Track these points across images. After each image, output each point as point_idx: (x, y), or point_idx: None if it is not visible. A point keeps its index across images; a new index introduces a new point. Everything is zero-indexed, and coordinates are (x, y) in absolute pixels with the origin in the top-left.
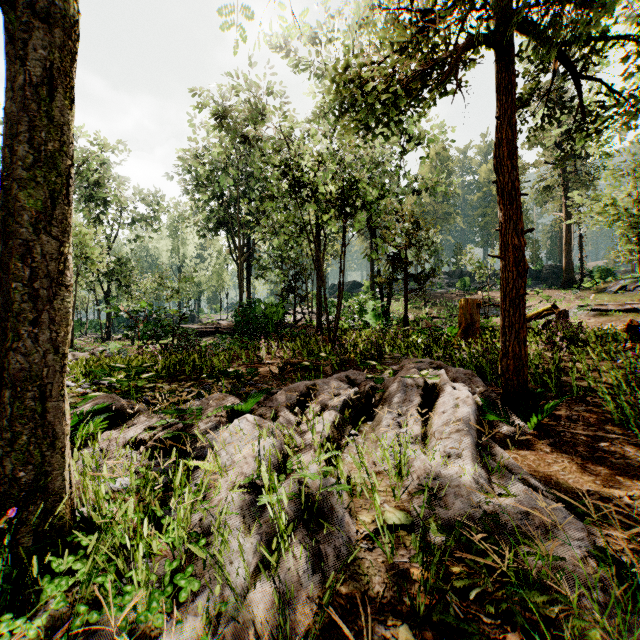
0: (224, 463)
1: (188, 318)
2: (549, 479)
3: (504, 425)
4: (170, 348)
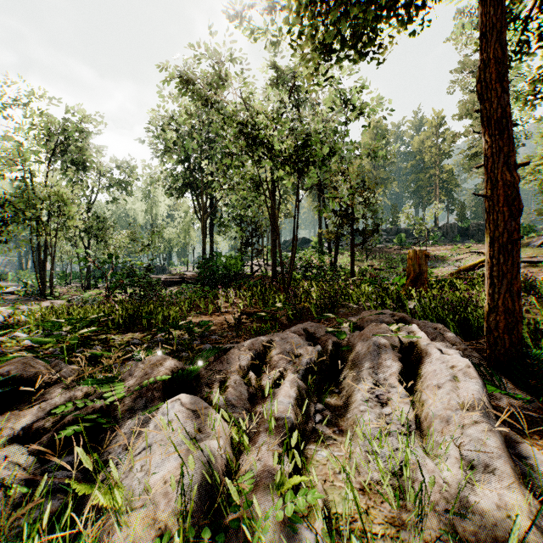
0: (132, 490)
1: (160, 270)
2: None
3: (500, 395)
4: (135, 297)
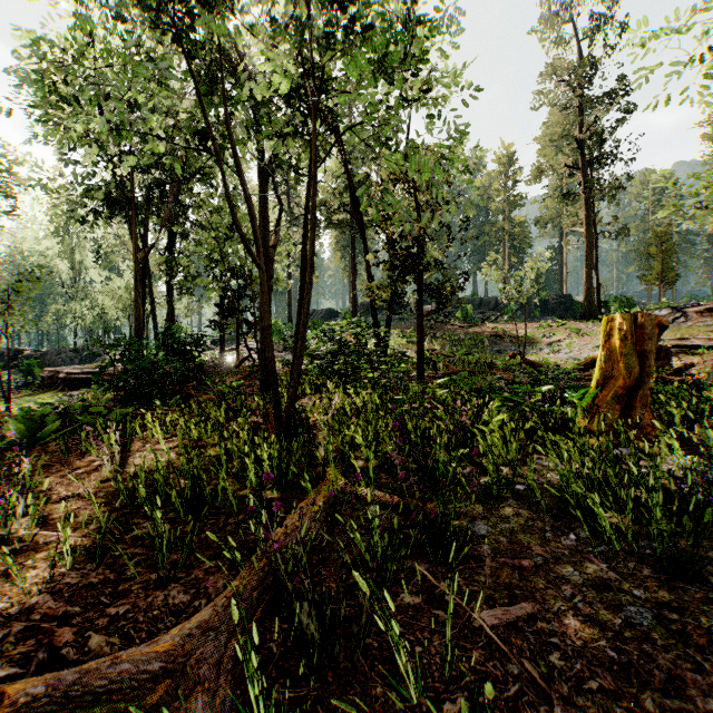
0: None
1: (86, 355)
2: None
3: None
4: None
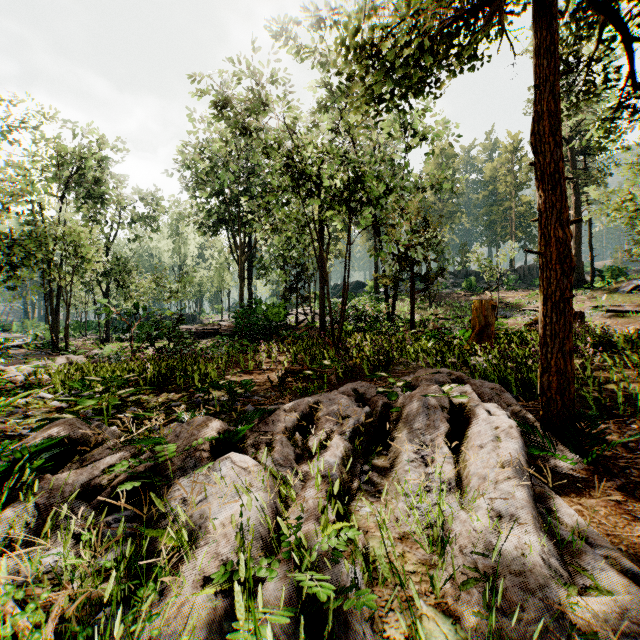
0: (195, 533)
1: (189, 319)
2: (639, 552)
3: (549, 457)
4: (165, 352)
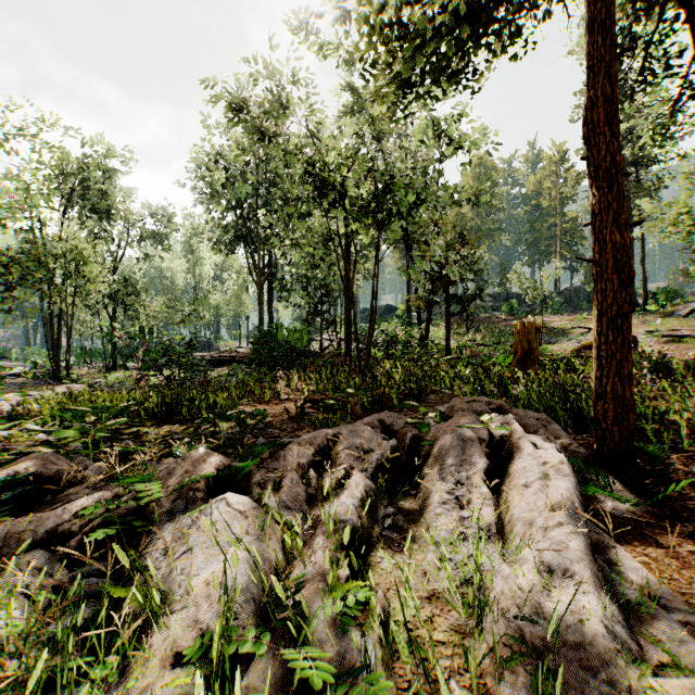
0: (172, 593)
1: (205, 345)
2: None
3: (605, 497)
4: (173, 380)
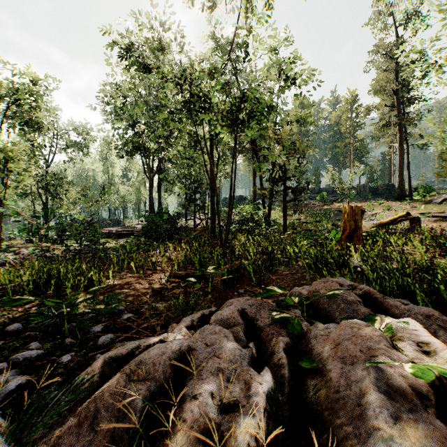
0: None
1: (115, 222)
2: None
3: None
4: (69, 252)
